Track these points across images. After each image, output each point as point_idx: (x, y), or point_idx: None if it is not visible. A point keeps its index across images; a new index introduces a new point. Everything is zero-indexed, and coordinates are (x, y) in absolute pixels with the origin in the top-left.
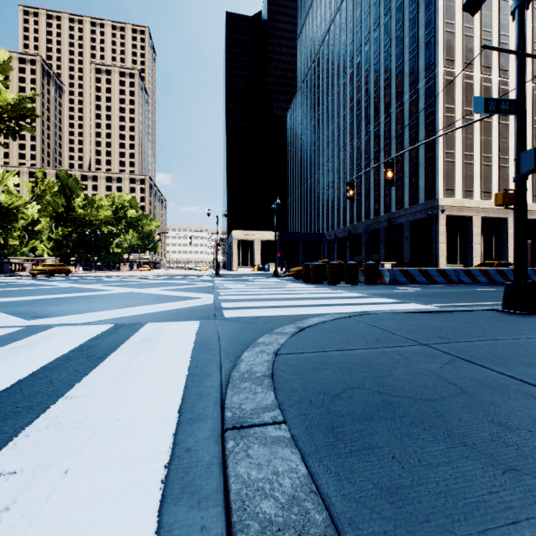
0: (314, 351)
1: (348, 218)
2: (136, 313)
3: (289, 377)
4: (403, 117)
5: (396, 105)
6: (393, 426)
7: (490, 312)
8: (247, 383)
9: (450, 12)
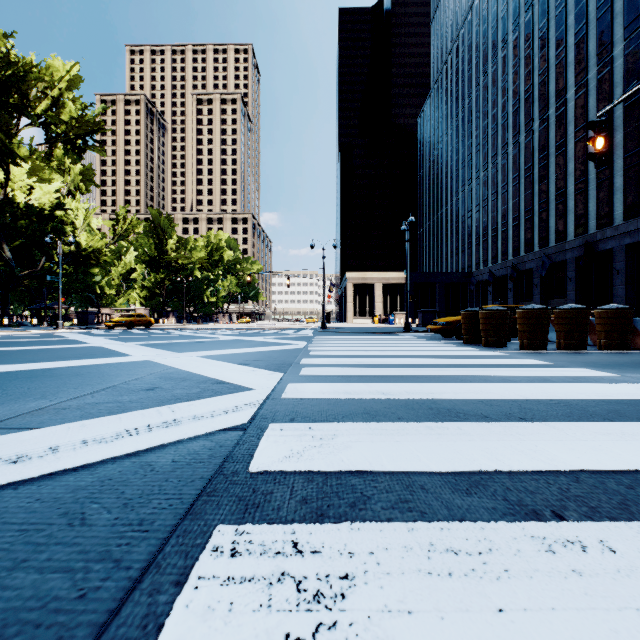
0: None
1: (511, 248)
2: None
3: None
4: (611, 83)
5: (598, 67)
6: None
7: None
8: None
9: None
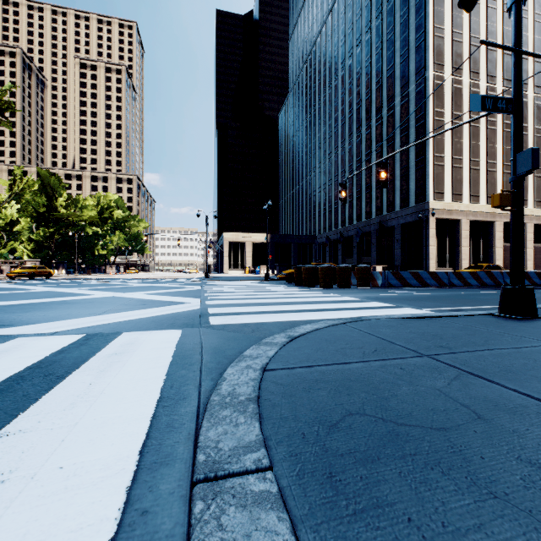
0: (307, 365)
1: (340, 220)
2: (113, 321)
3: (278, 400)
4: (394, 120)
5: (387, 108)
6: (404, 469)
7: (487, 317)
8: (228, 411)
9: (440, 17)
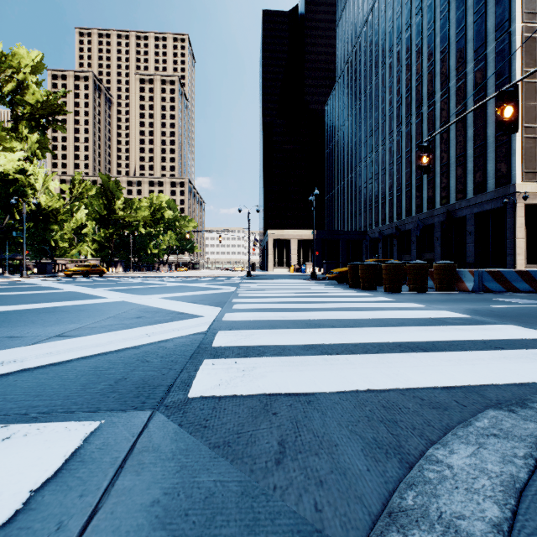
0: None
1: (395, 213)
2: (21, 366)
3: None
4: (465, 91)
5: (456, 79)
6: None
7: None
8: None
9: None
